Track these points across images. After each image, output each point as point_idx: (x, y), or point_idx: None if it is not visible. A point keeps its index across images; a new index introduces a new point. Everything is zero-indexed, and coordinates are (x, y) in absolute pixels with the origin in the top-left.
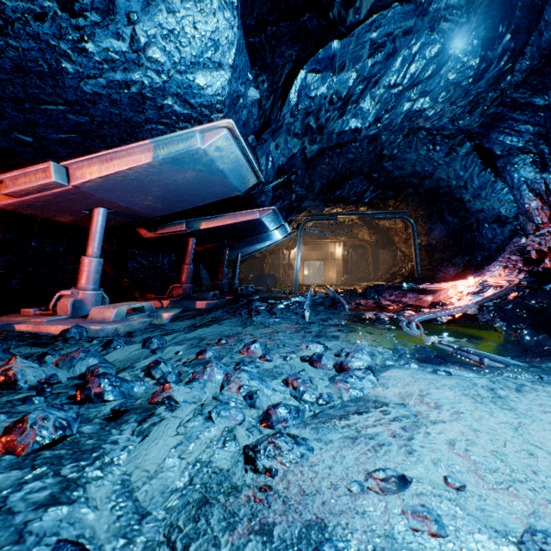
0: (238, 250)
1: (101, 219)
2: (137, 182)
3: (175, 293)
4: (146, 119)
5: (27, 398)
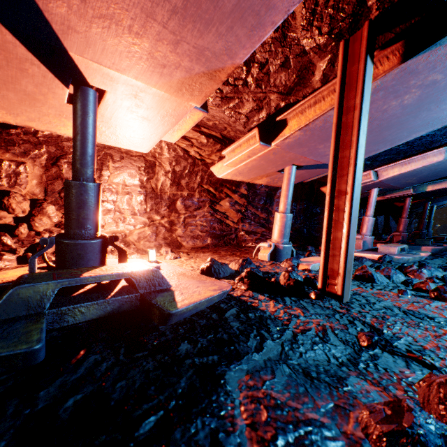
0: (434, 203)
1: (375, 195)
2: (416, 172)
3: (394, 239)
4: (445, 137)
5: (445, 281)
